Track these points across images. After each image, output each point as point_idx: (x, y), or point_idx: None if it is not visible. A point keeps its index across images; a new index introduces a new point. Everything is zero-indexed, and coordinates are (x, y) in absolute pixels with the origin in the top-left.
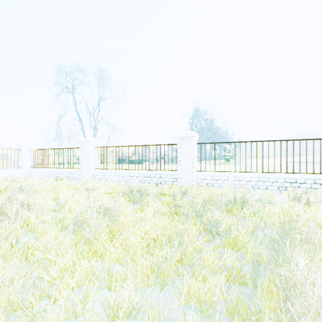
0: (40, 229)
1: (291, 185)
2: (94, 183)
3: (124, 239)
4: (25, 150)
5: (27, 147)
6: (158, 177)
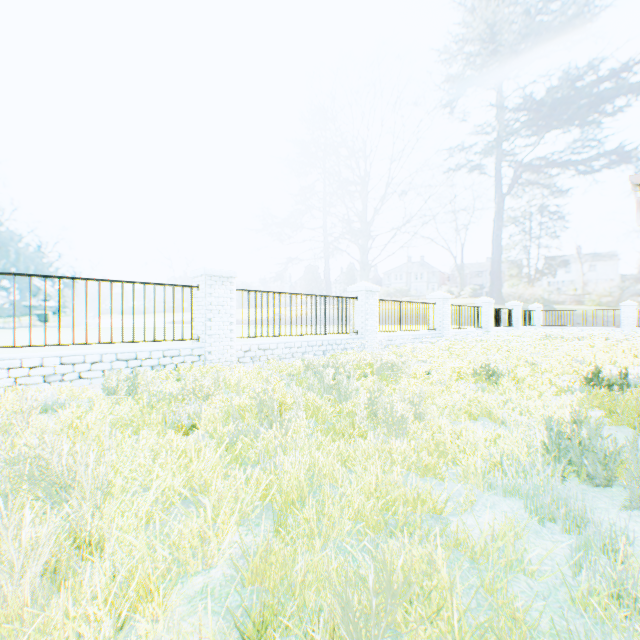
0: None
1: (129, 365)
2: None
3: None
4: None
5: None
6: None
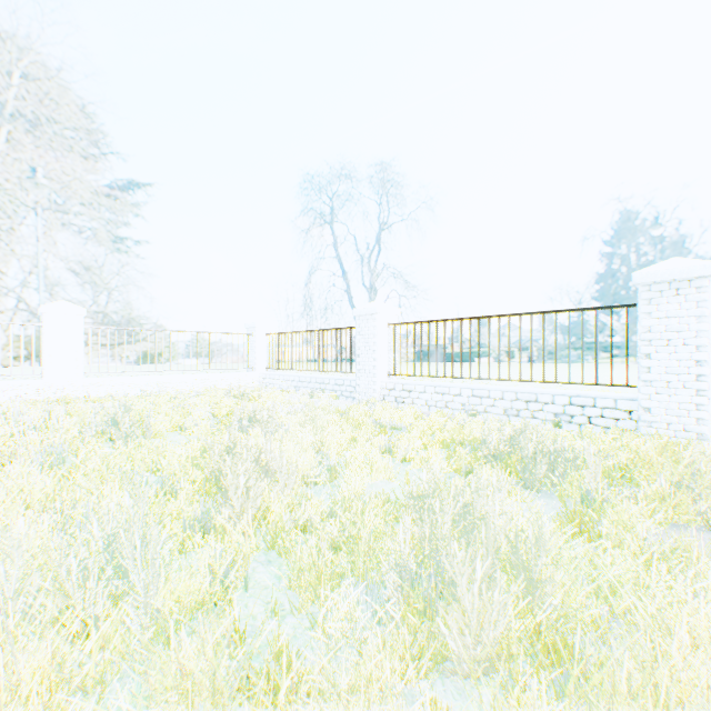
0: (298, 557)
1: None
2: (391, 410)
3: (617, 709)
4: (258, 335)
5: (262, 330)
6: (563, 404)
